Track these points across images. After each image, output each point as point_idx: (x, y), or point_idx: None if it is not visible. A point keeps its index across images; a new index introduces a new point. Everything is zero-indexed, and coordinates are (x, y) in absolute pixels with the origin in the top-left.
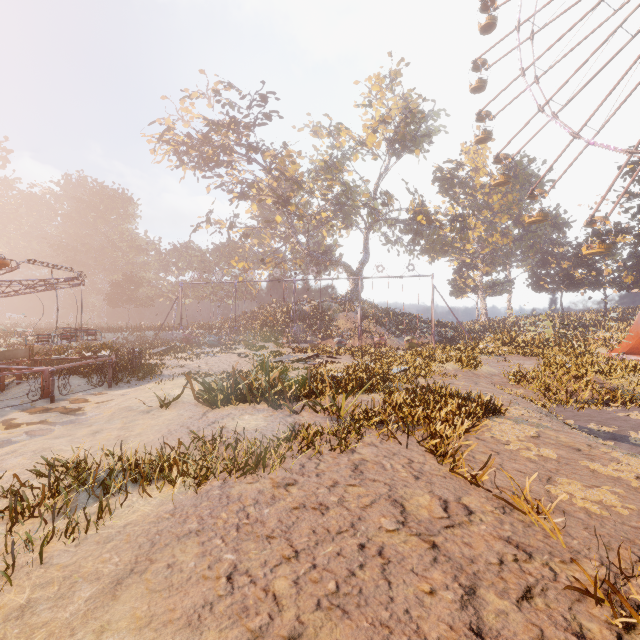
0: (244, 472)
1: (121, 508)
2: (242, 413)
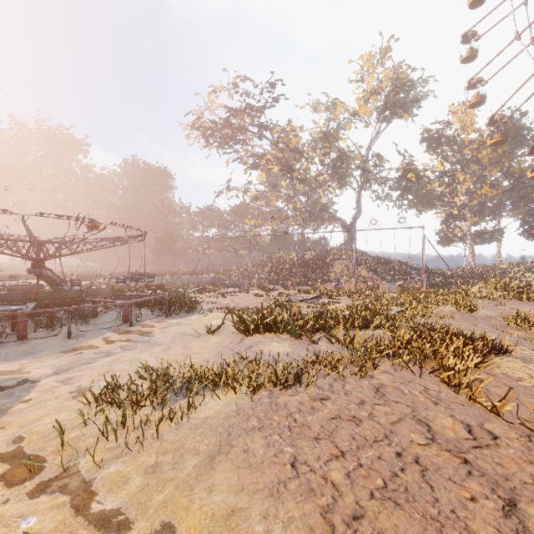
0: (285, 386)
1: (200, 405)
2: (270, 341)
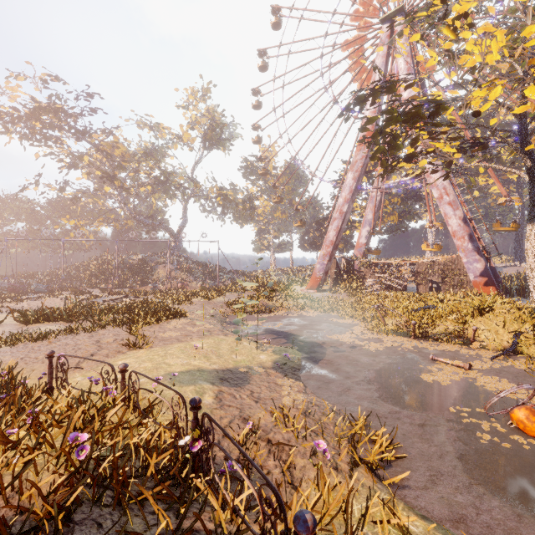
0: (36, 340)
1: None
2: (46, 326)
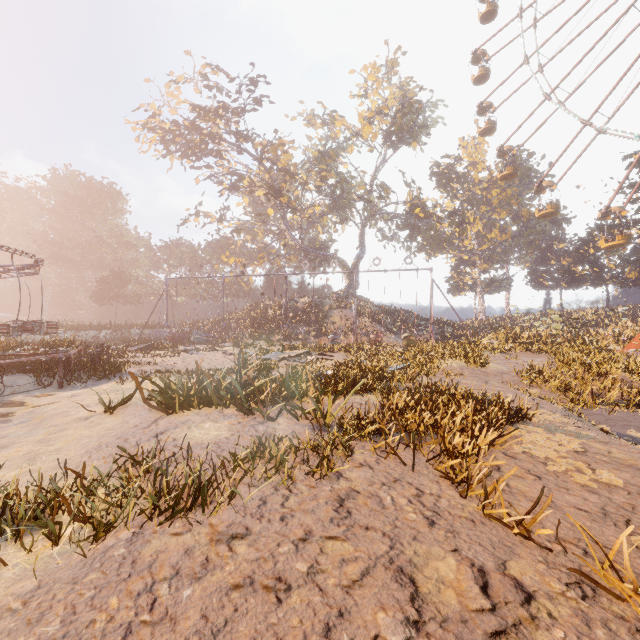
0: (170, 515)
1: None
2: (203, 419)
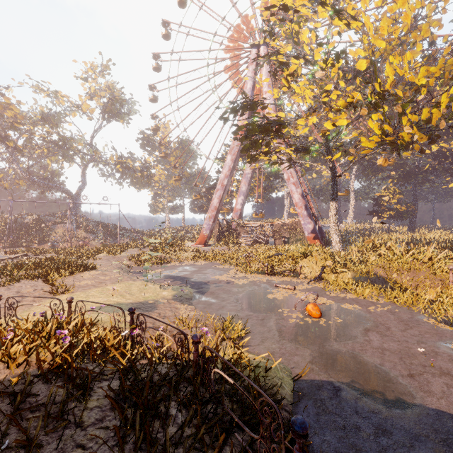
0: None
1: None
2: None
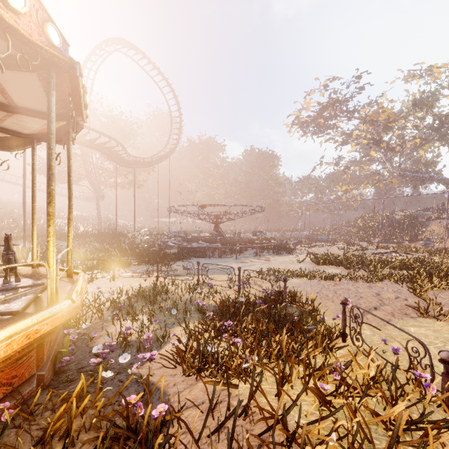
0: (325, 279)
1: (290, 279)
2: (330, 268)
